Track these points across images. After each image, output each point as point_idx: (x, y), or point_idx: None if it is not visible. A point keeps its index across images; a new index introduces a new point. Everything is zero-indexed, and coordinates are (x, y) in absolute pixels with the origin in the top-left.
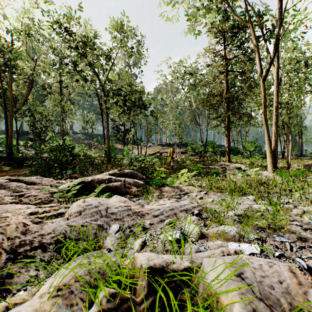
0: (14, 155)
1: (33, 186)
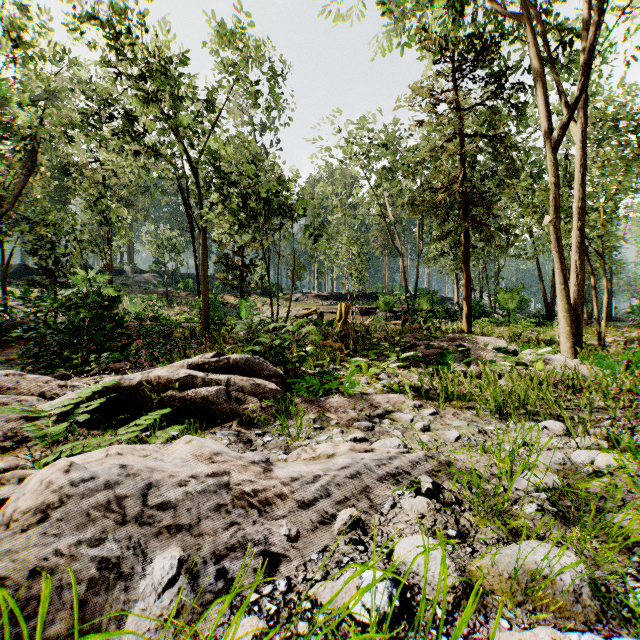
0: None
1: None
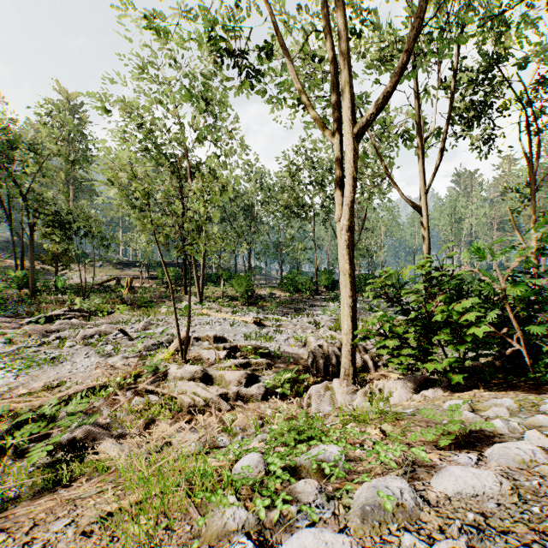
0: None
1: None
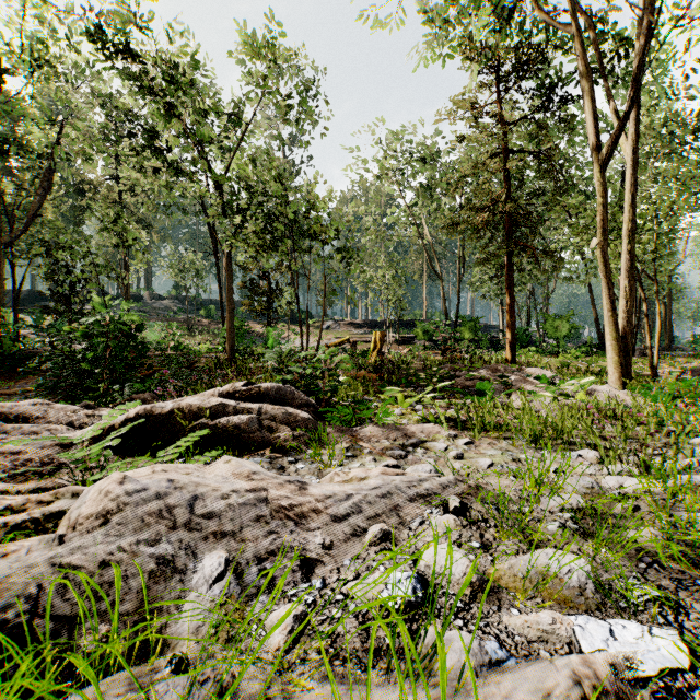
0: (6, 347)
1: (23, 425)
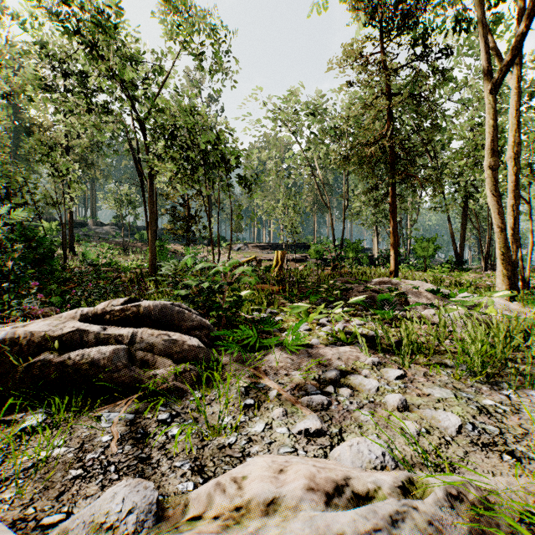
0: None
1: None
